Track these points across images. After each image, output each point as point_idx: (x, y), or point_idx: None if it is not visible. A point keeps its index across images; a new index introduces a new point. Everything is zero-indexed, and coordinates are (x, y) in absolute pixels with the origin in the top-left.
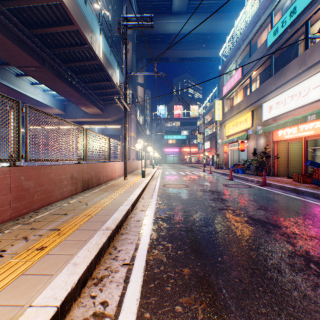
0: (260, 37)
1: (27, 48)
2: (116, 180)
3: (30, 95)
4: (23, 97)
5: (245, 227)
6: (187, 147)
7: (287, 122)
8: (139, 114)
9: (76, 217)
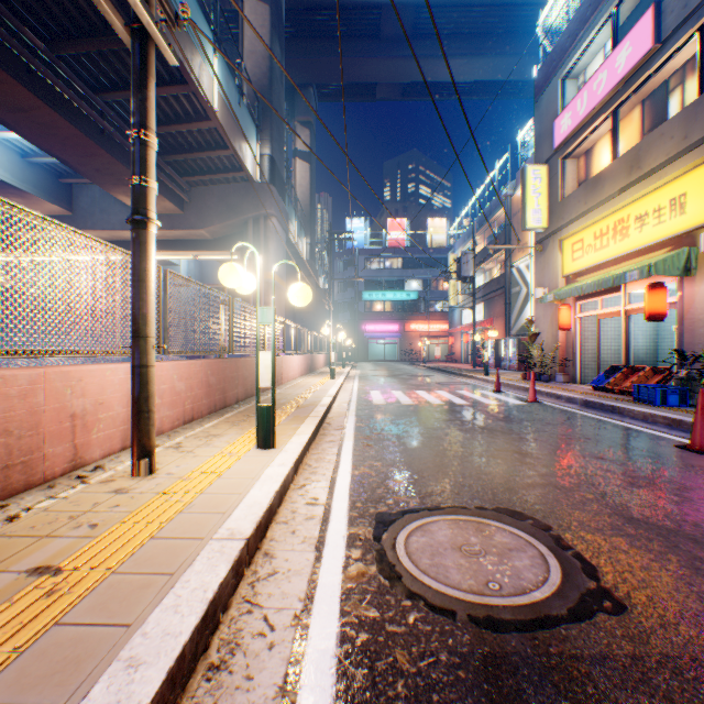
0: None
1: None
2: (68, 483)
3: None
4: None
5: None
6: (421, 320)
7: None
8: (297, 229)
9: None
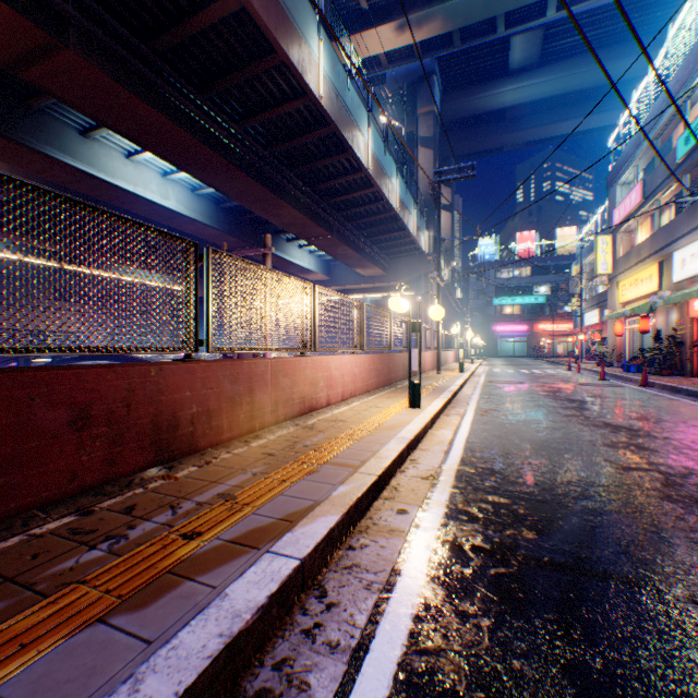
0: (674, 132)
1: (321, 221)
2: (427, 373)
3: (297, 263)
4: (288, 266)
5: (554, 400)
6: (548, 321)
7: (689, 292)
8: (442, 264)
9: (424, 387)
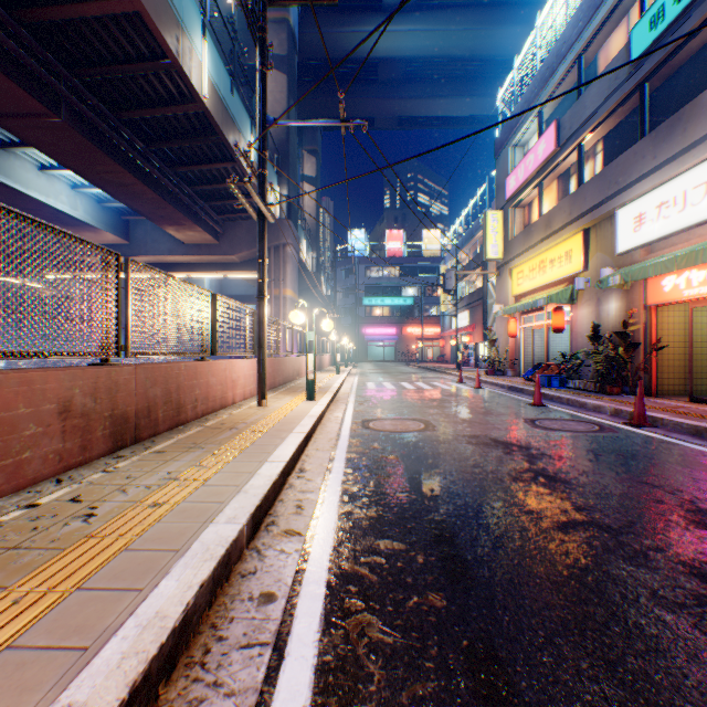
0: (606, 45)
1: (5, 59)
2: (237, 407)
3: (36, 196)
4: (20, 201)
5: None
6: (416, 324)
7: (700, 250)
8: (305, 247)
9: None
